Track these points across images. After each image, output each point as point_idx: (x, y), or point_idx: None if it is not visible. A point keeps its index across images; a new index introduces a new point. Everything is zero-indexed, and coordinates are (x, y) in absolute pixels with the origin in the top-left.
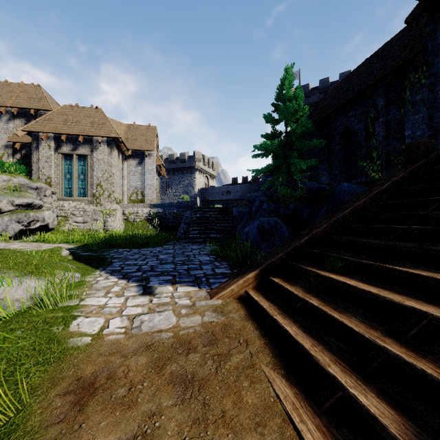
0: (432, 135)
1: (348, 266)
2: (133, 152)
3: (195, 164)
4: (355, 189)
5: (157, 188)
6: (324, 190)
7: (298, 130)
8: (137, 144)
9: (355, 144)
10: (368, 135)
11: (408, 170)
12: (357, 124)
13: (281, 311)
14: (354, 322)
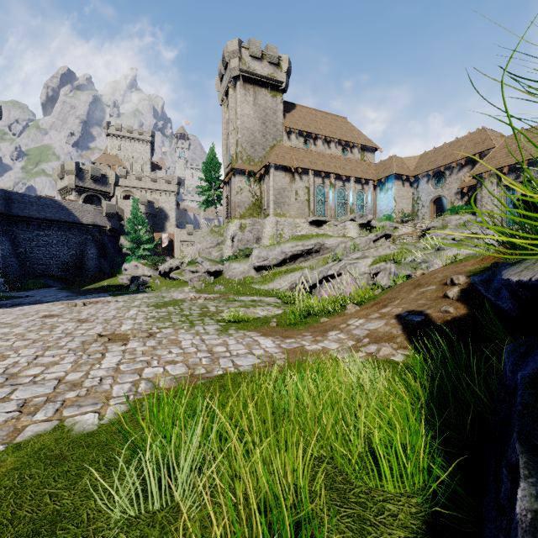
0: None
1: None
2: None
3: None
4: None
5: None
6: None
7: None
8: None
9: None
10: None
11: None
12: None
13: None
14: None
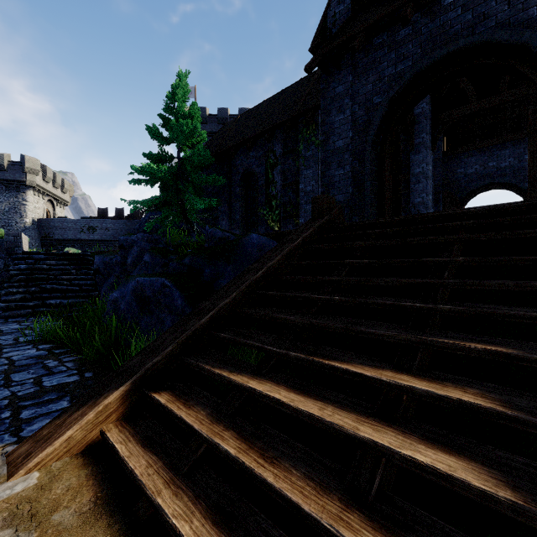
0: (324, 192)
1: (271, 359)
2: None
3: (26, 177)
4: (265, 242)
5: None
6: (230, 241)
7: (194, 158)
8: None
9: (255, 188)
10: (268, 182)
11: (315, 226)
12: (257, 167)
13: (171, 474)
14: (297, 483)
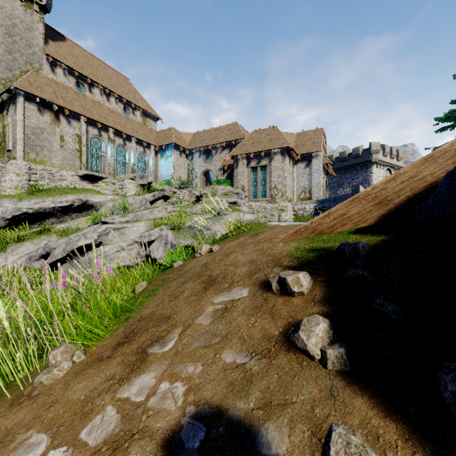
0: None
1: None
2: (301, 156)
3: (371, 157)
4: None
5: (323, 185)
6: None
7: None
8: (305, 149)
9: None
10: None
11: None
12: None
13: None
14: None
